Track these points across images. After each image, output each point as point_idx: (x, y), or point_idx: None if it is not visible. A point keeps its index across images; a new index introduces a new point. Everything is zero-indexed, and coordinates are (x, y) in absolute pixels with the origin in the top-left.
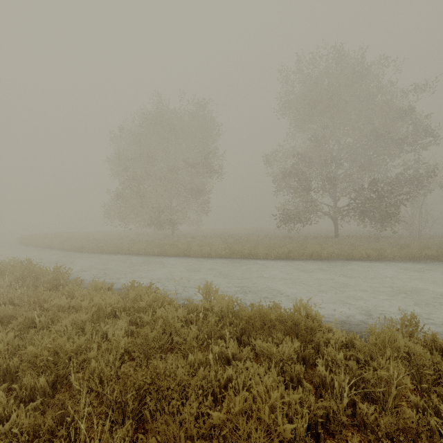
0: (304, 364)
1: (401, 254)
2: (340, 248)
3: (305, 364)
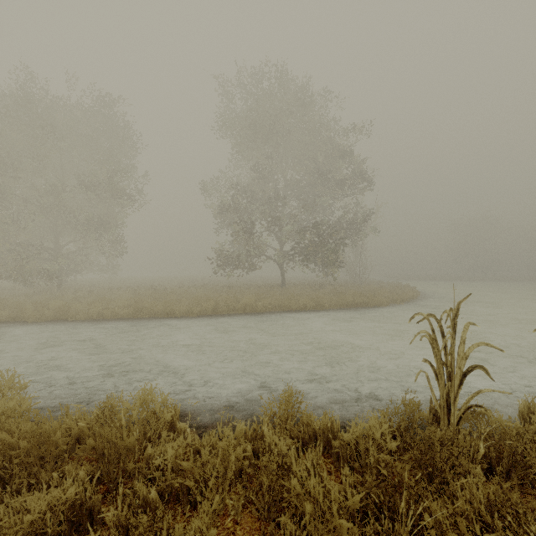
0: (92, 522)
1: (337, 302)
2: (278, 299)
3: (94, 522)
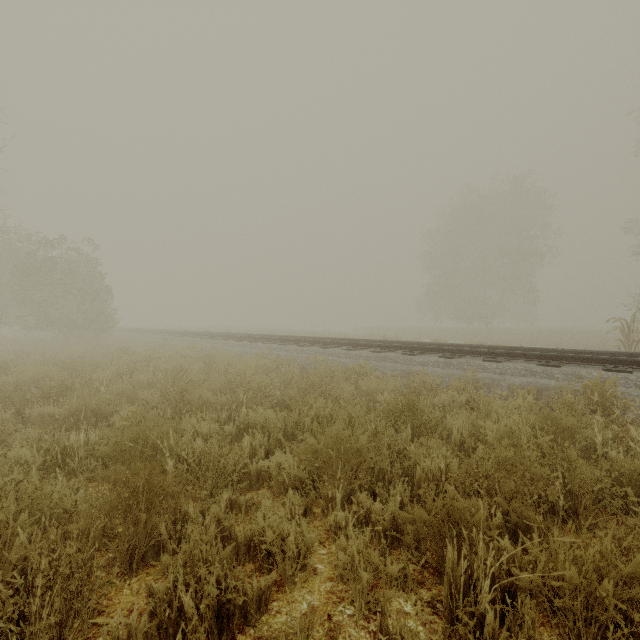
0: None
1: None
2: None
3: None
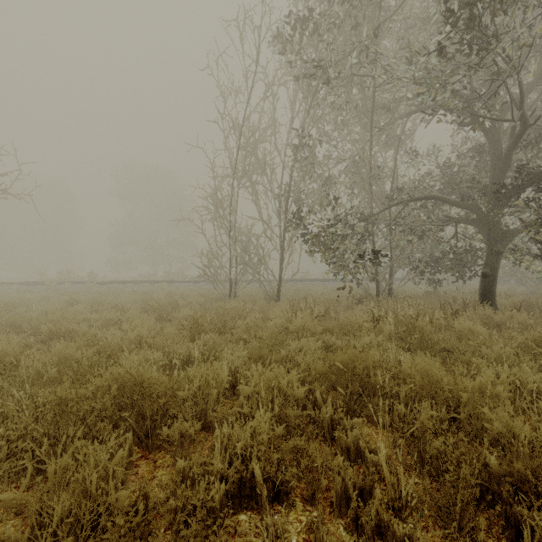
0: None
1: None
2: None
3: None
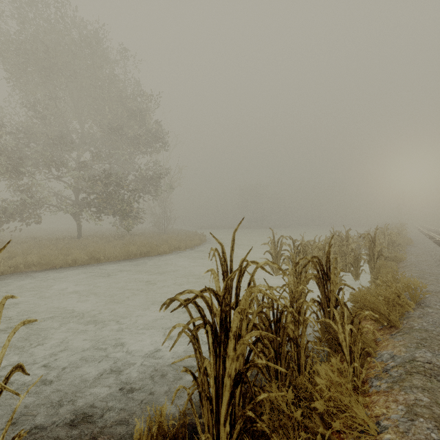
0: None
1: (118, 254)
2: (40, 255)
3: None
